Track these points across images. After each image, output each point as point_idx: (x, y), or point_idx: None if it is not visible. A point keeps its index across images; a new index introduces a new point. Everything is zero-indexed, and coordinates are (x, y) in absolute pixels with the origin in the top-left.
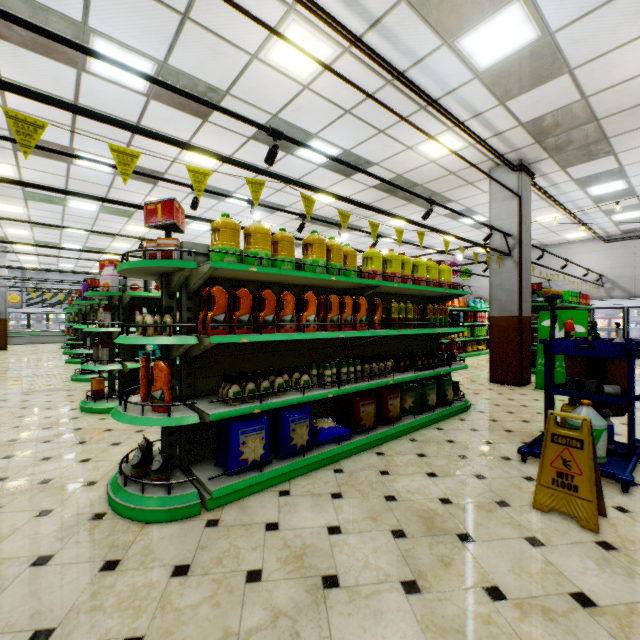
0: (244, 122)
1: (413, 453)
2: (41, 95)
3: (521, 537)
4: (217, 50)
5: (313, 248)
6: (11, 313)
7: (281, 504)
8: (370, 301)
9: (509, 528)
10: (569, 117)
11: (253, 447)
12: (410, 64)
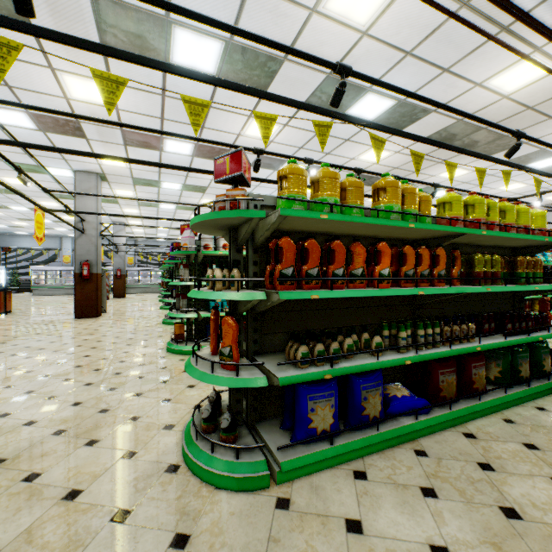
0: (310, 61)
1: (517, 441)
2: (122, 52)
3: None
4: (277, 13)
5: (386, 192)
6: (128, 271)
7: (359, 491)
8: None
9: None
10: None
11: (322, 415)
12: None
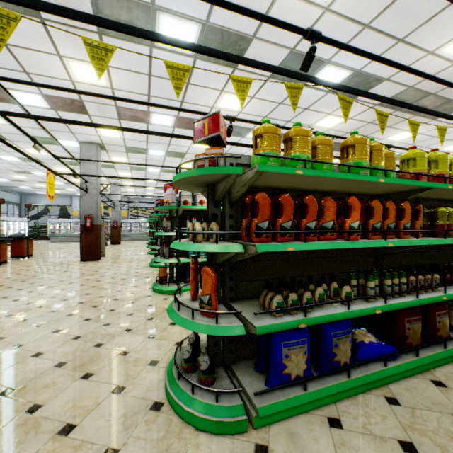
0: (282, 28)
1: None
2: (110, 22)
3: None
4: None
5: (355, 149)
6: (123, 222)
7: (336, 442)
8: None
9: None
10: None
11: (296, 361)
12: None
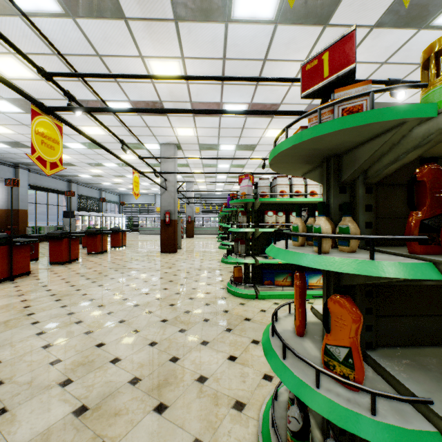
0: None
1: None
2: None
3: None
4: None
5: None
6: (196, 217)
7: None
8: None
9: None
10: None
11: None
12: None
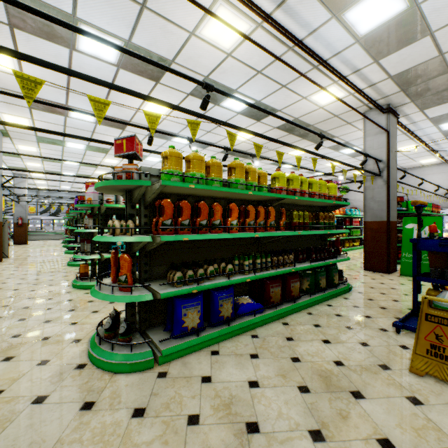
0: (185, 78)
1: (310, 324)
2: (40, 60)
3: (403, 396)
4: (166, 30)
5: (235, 171)
6: (30, 219)
7: (213, 361)
8: (276, 210)
9: (392, 388)
10: (428, 70)
11: (192, 318)
12: (307, 34)
